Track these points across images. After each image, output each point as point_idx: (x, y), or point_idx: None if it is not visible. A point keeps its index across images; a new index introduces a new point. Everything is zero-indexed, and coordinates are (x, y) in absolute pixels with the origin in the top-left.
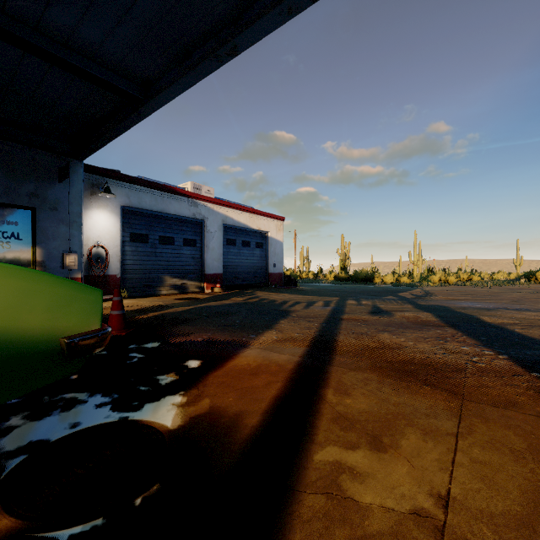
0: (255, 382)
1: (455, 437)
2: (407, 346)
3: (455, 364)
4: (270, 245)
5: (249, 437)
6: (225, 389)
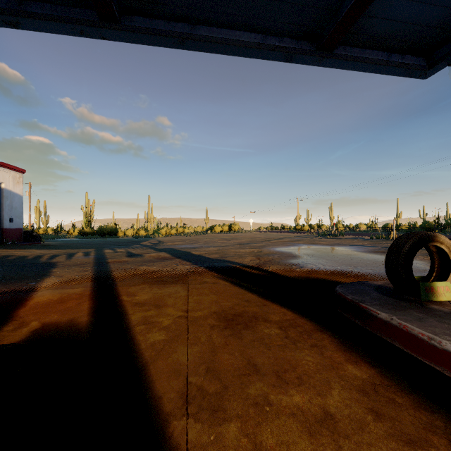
0: (67, 306)
1: (187, 296)
2: (158, 270)
3: (183, 274)
4: (5, 198)
5: (88, 324)
6: (45, 314)
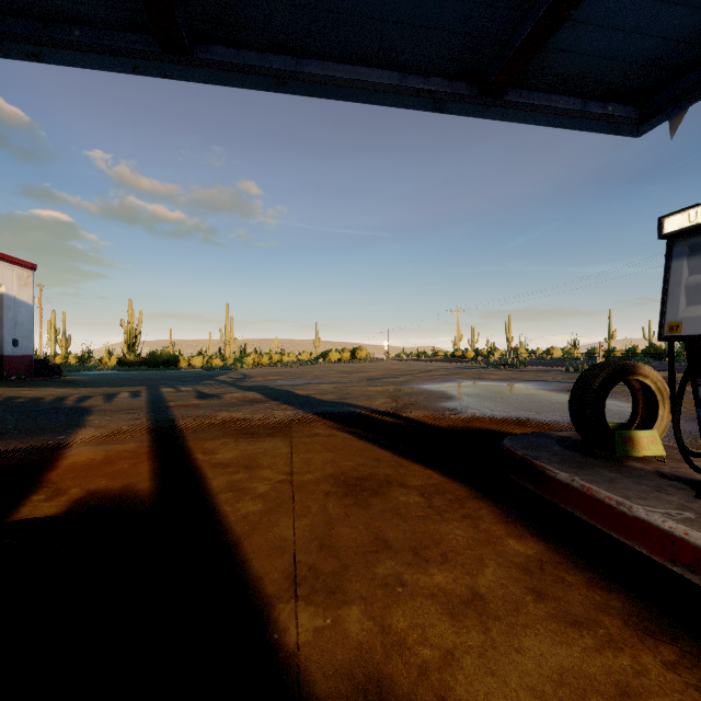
0: (117, 468)
1: (291, 454)
2: (246, 418)
3: (283, 423)
4: (6, 309)
5: (152, 492)
6: (87, 478)
